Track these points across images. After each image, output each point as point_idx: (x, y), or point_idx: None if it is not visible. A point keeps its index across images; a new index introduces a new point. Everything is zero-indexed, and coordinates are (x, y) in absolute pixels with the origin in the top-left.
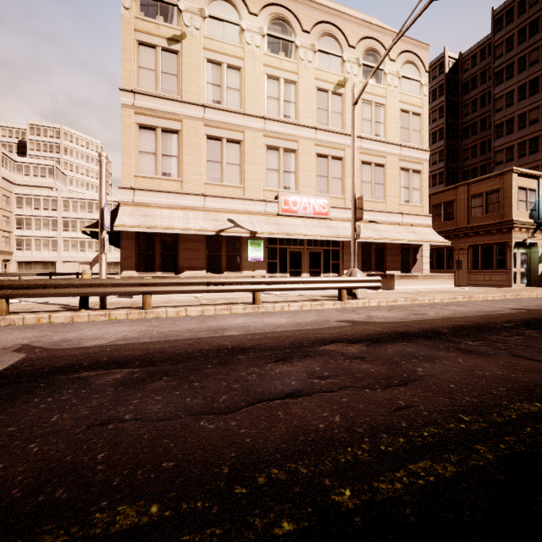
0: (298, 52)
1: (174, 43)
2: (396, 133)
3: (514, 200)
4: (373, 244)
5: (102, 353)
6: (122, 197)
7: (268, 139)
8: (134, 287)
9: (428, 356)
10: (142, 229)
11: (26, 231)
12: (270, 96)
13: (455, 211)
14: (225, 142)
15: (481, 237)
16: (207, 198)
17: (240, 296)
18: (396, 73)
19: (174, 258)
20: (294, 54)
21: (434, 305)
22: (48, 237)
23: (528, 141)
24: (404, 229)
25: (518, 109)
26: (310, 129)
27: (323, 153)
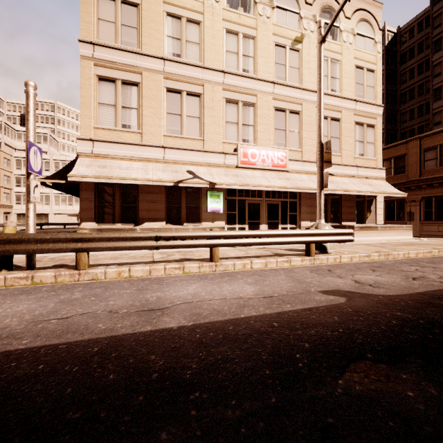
0: (256, 8)
1: None
2: (351, 88)
3: None
4: (329, 196)
5: None
6: (81, 148)
7: (227, 92)
8: (64, 243)
9: None
10: (98, 179)
11: (24, 188)
12: (229, 50)
13: (406, 164)
14: (185, 95)
15: (435, 189)
16: (166, 150)
17: (197, 249)
18: (351, 30)
19: (134, 210)
20: (252, 10)
21: (417, 262)
22: (42, 193)
23: None
24: (359, 181)
25: None
26: (268, 83)
27: (281, 107)
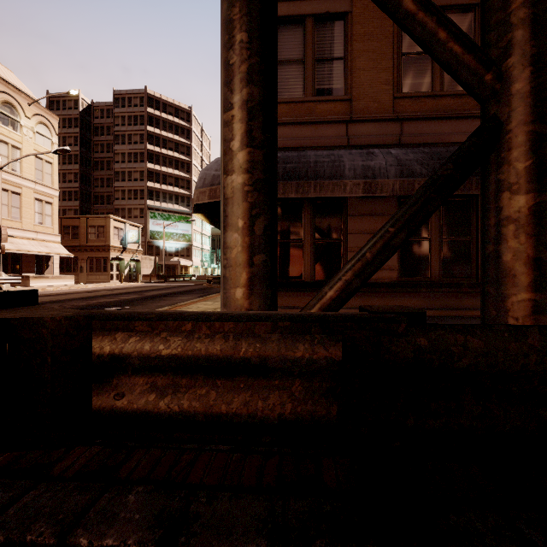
0: None
1: None
2: (32, 172)
3: (111, 234)
4: (11, 253)
5: None
6: None
7: None
8: None
9: (44, 298)
10: None
11: None
12: None
13: (79, 233)
14: None
15: (95, 253)
16: None
17: None
18: (32, 128)
19: None
20: None
21: (55, 291)
22: None
23: (133, 191)
24: (38, 243)
25: (128, 167)
26: None
27: None
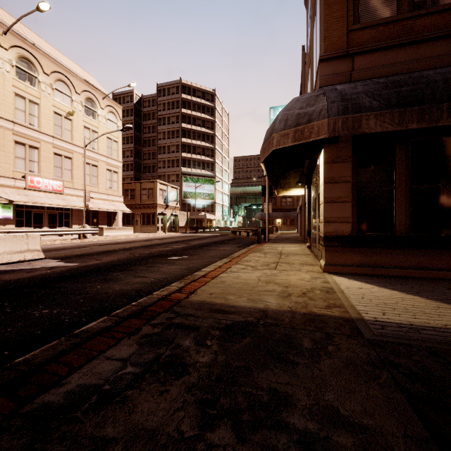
0: (40, 85)
1: None
2: (105, 149)
3: (158, 194)
4: (91, 210)
5: None
6: None
7: (17, 137)
8: None
9: (116, 245)
10: None
11: None
12: (18, 108)
13: (135, 194)
14: None
15: (146, 209)
16: None
17: None
18: (105, 116)
19: None
20: (37, 86)
21: (121, 239)
22: None
23: (171, 161)
24: (109, 203)
25: (167, 143)
26: (49, 136)
27: (59, 153)
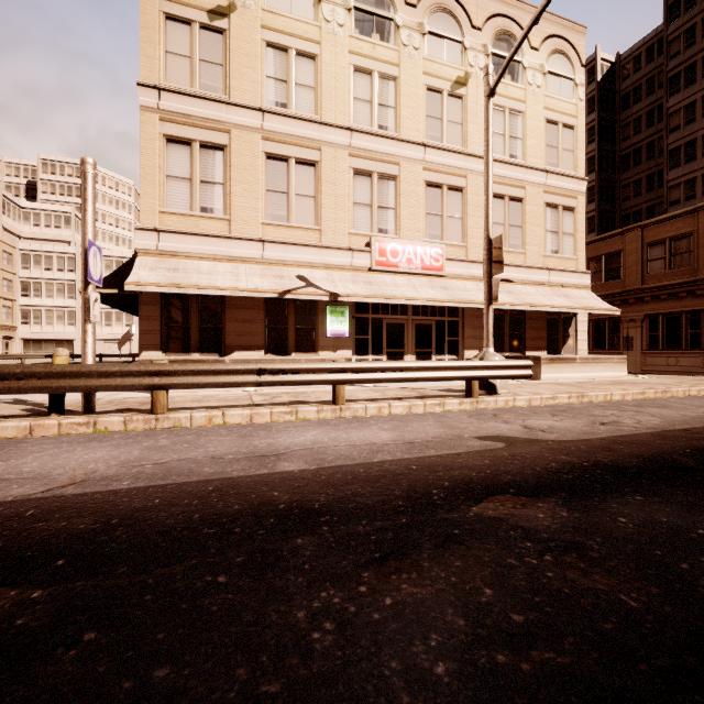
0: (399, 35)
1: (218, 18)
2: (540, 153)
3: None
4: (507, 313)
5: (8, 525)
6: (141, 243)
7: (356, 160)
8: (137, 378)
9: None
10: (168, 288)
11: (34, 299)
12: (359, 97)
13: (622, 266)
14: (293, 164)
15: (663, 303)
16: (266, 245)
17: (313, 390)
18: (540, 67)
19: (219, 333)
20: (393, 37)
21: (618, 405)
22: (63, 307)
23: None
24: (551, 291)
25: (703, 127)
26: (416, 146)
27: (436, 181)
